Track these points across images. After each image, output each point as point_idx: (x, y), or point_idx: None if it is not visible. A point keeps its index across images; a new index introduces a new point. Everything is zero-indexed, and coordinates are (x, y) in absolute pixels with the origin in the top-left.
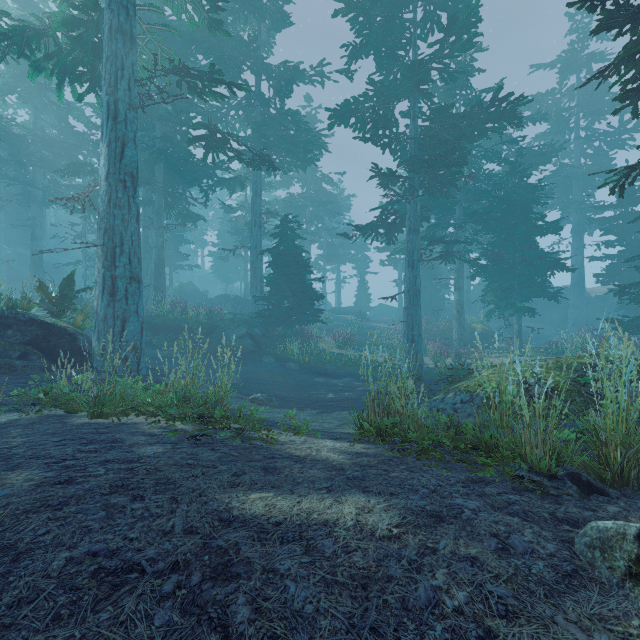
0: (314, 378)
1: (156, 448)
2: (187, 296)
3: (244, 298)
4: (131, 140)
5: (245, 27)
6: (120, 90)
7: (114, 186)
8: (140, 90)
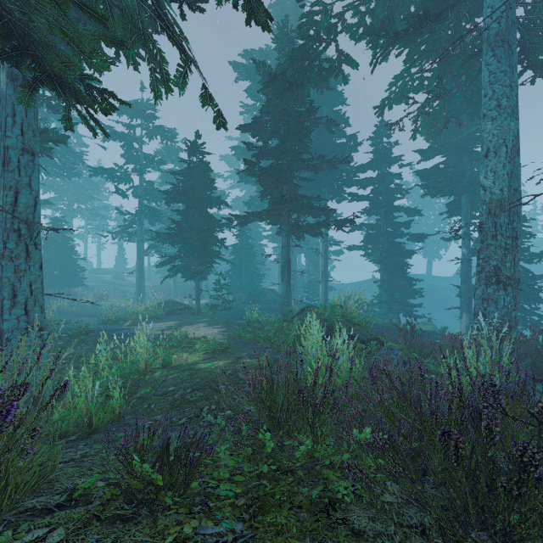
0: (80, 318)
1: None
2: None
3: None
4: None
5: None
6: None
7: None
8: None
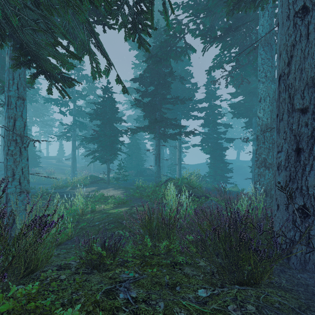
0: (38, 186)
1: None
2: None
3: None
4: None
5: None
6: None
7: None
8: None
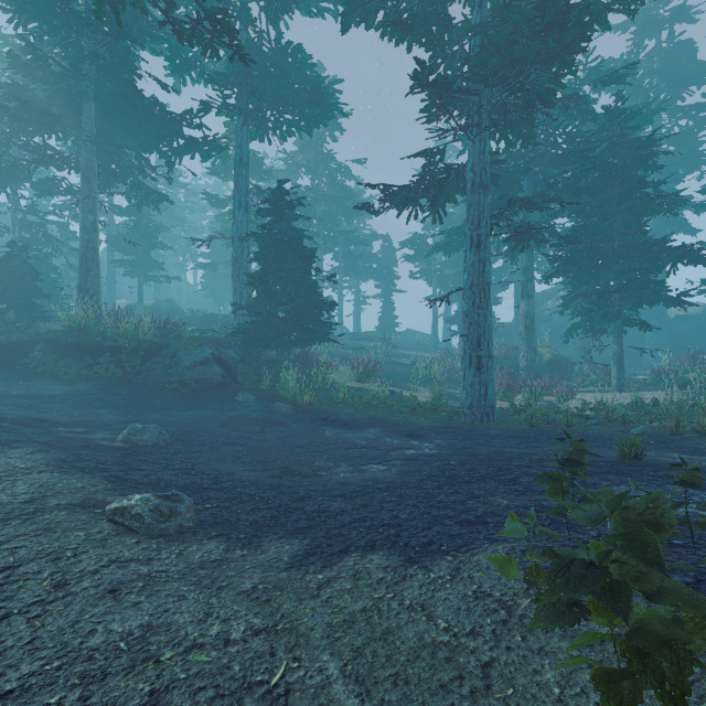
0: (316, 429)
1: None
2: (164, 316)
3: None
4: None
5: None
6: None
7: None
8: None
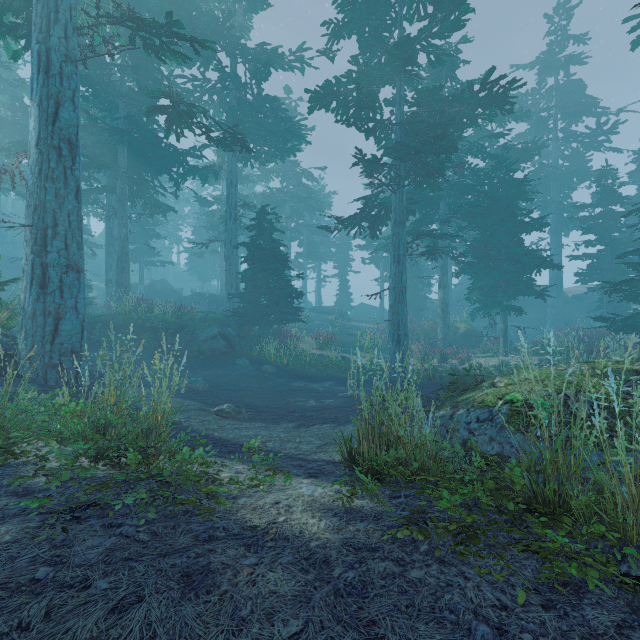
0: (292, 382)
1: (4, 531)
2: (159, 294)
3: (220, 296)
4: (68, 99)
5: (219, 6)
6: (53, 37)
7: (46, 154)
8: (99, 63)
